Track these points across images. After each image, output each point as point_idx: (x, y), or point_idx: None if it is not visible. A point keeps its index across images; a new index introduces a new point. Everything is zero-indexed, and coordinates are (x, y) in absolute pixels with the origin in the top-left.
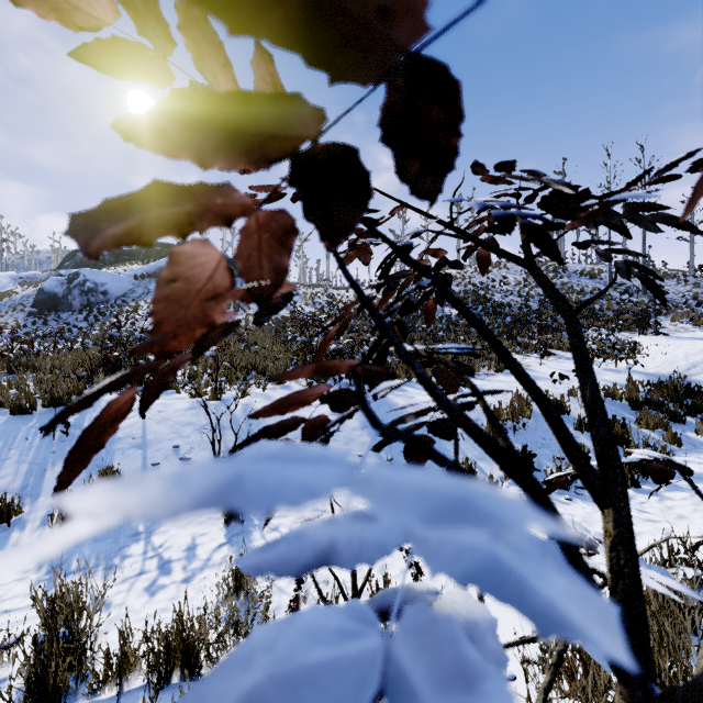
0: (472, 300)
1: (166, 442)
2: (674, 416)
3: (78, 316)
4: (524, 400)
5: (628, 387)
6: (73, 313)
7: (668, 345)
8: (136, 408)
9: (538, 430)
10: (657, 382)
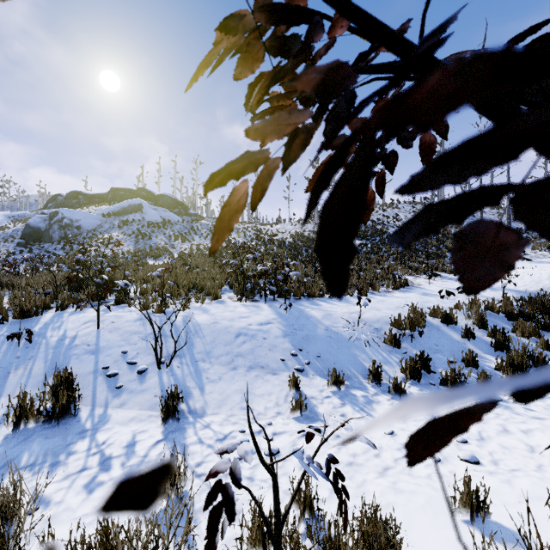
0: (371, 233)
1: (116, 348)
2: (544, 326)
3: (57, 246)
4: (419, 312)
5: (504, 301)
6: (52, 243)
7: (532, 268)
8: (93, 319)
9: (432, 337)
10: (528, 298)
